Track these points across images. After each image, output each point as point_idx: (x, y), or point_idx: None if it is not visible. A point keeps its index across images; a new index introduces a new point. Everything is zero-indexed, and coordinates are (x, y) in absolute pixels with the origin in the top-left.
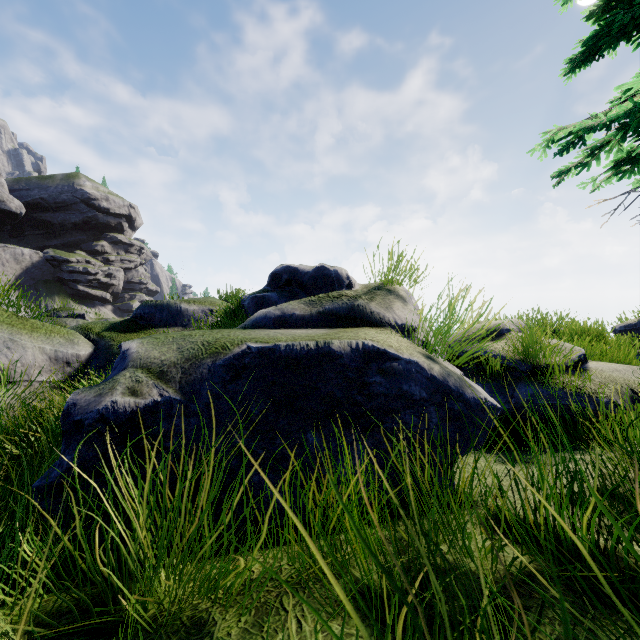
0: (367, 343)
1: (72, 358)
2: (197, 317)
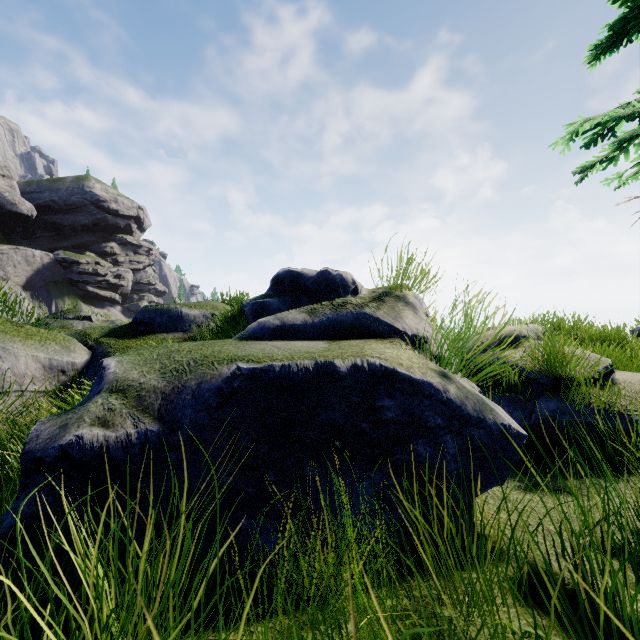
0: (374, 362)
1: (67, 366)
2: (198, 322)
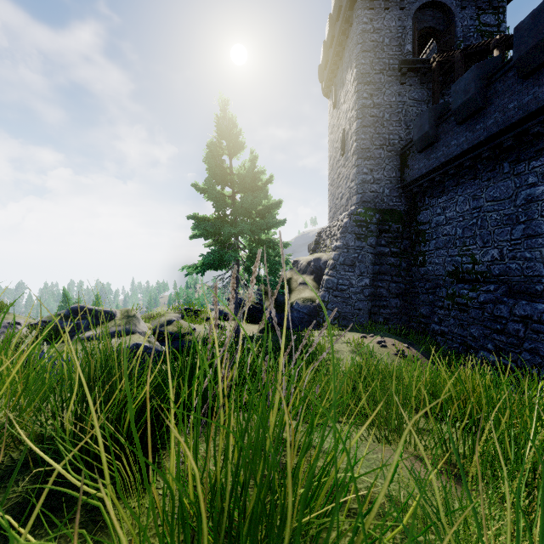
0: (138, 343)
1: None
2: (1, 330)
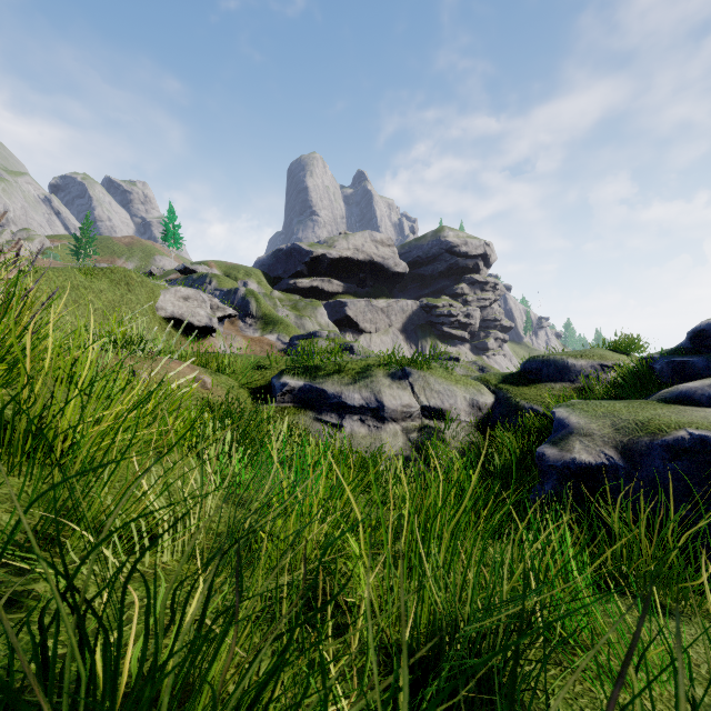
0: None
1: (482, 405)
2: (585, 372)
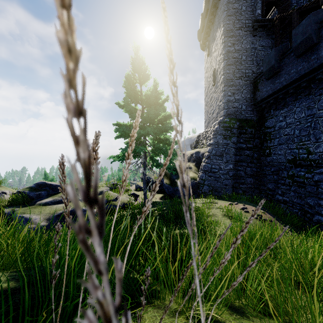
0: None
1: None
2: None
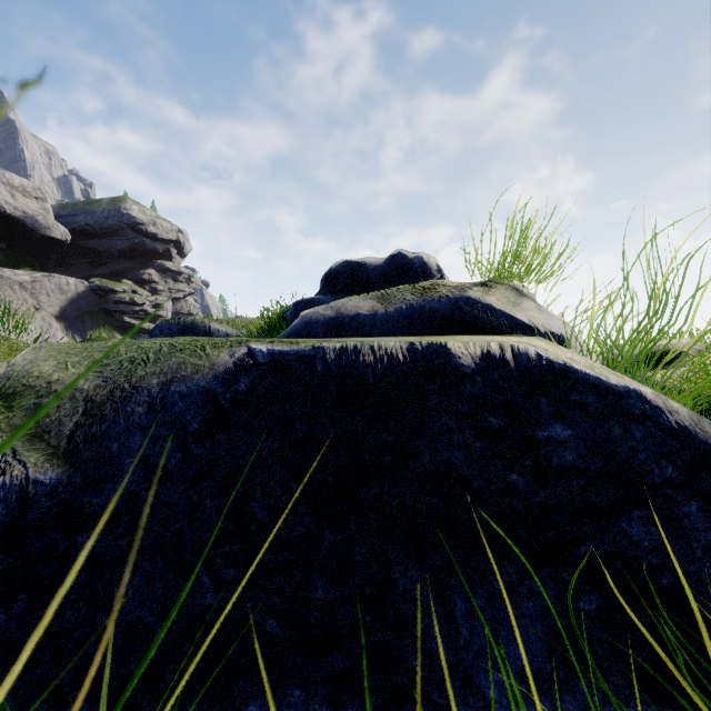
0: (525, 349)
1: None
2: None
